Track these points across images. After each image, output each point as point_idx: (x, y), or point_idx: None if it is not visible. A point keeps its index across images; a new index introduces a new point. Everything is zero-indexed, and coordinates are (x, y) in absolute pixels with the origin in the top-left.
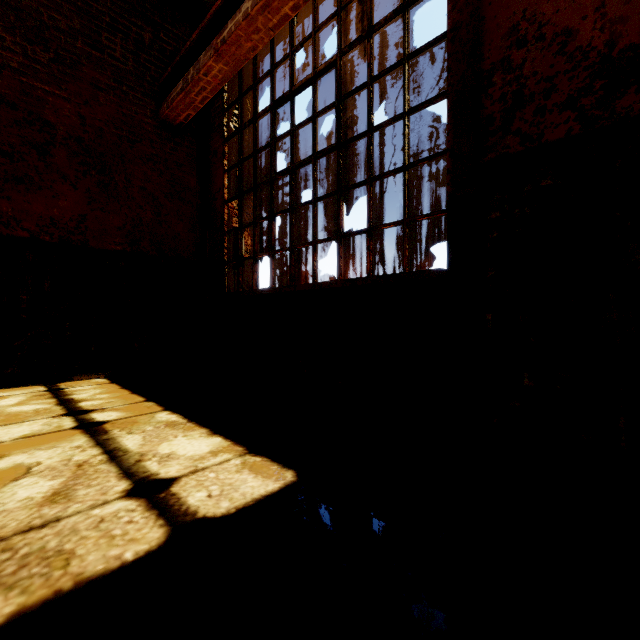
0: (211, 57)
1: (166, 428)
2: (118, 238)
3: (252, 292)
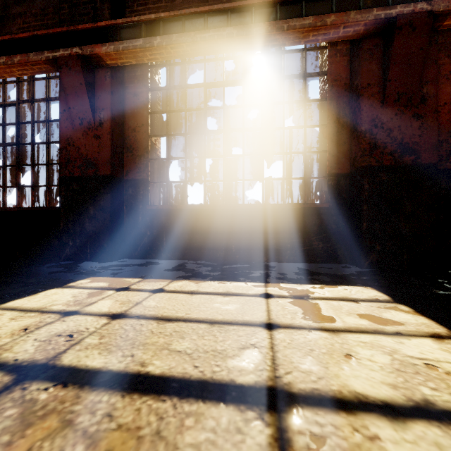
0: None
1: None
2: None
3: None
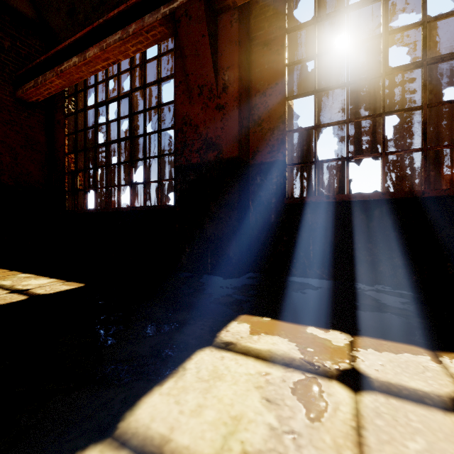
0: (54, 76)
1: (25, 278)
2: None
3: (83, 211)
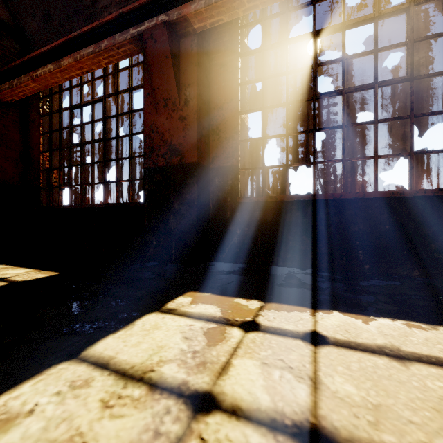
0: (29, 80)
1: (2, 269)
2: None
3: (58, 207)
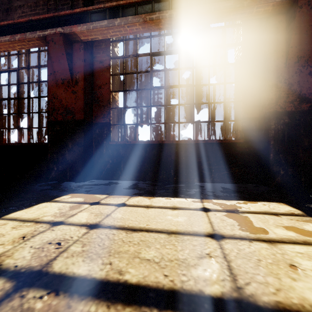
0: None
1: None
2: None
3: None
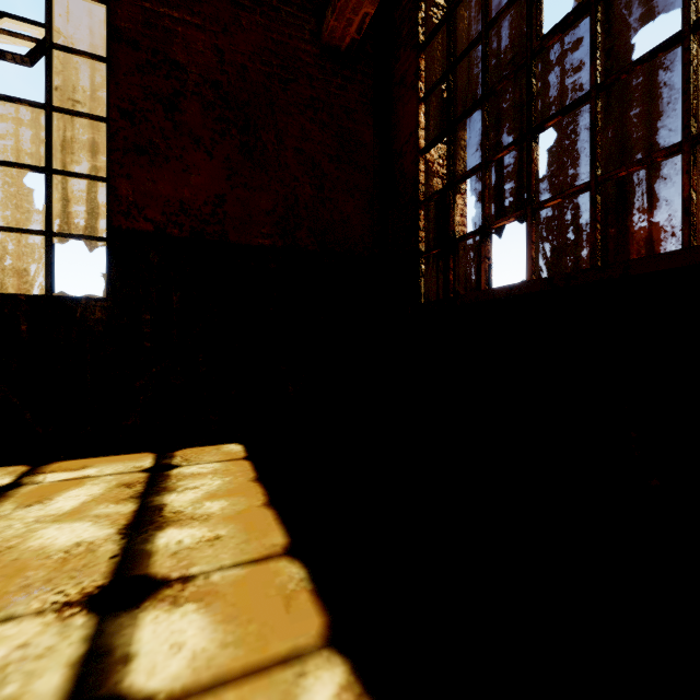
0: None
1: None
2: (266, 227)
3: (484, 295)
